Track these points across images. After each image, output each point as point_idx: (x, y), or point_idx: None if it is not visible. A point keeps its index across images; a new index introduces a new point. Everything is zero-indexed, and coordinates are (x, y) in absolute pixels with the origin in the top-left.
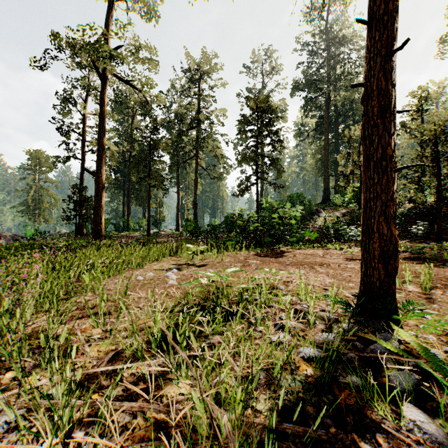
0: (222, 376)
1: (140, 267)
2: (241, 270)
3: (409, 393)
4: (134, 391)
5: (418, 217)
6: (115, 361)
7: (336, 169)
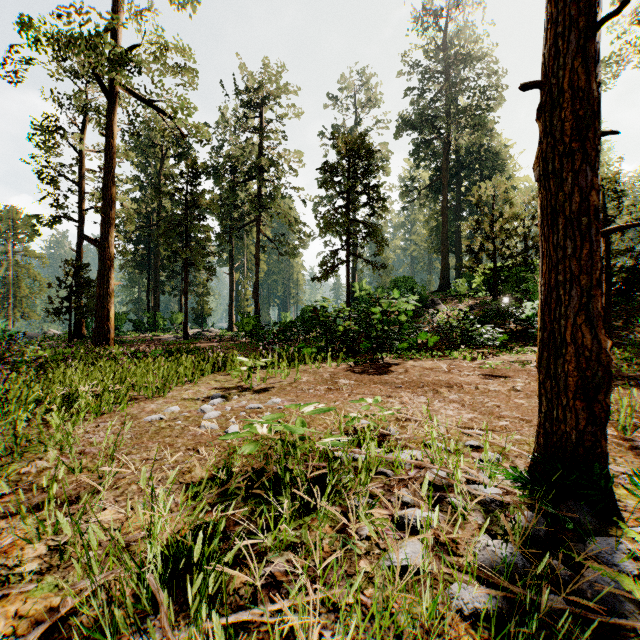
0: None
1: (160, 394)
2: (328, 409)
3: None
4: None
5: None
6: None
7: (458, 242)
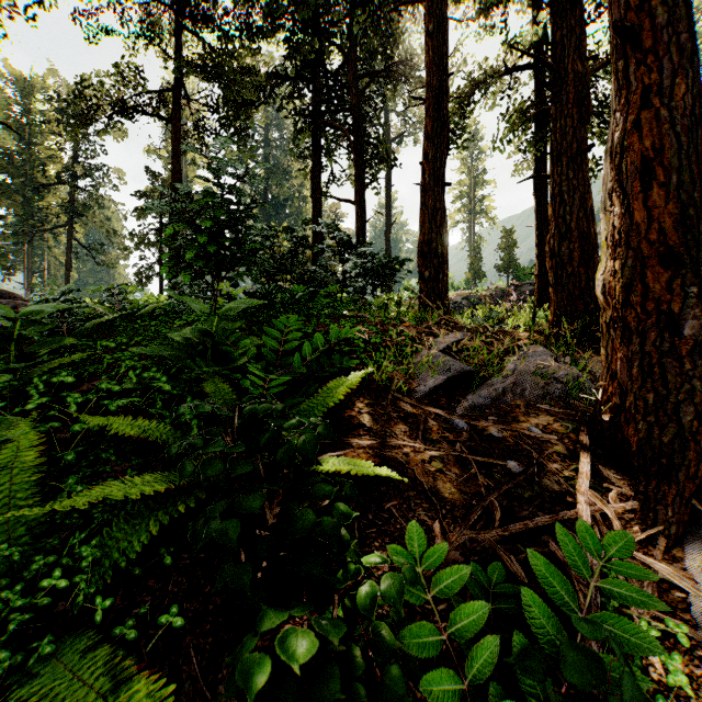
0: None
1: None
2: None
3: None
4: None
5: None
6: None
7: None
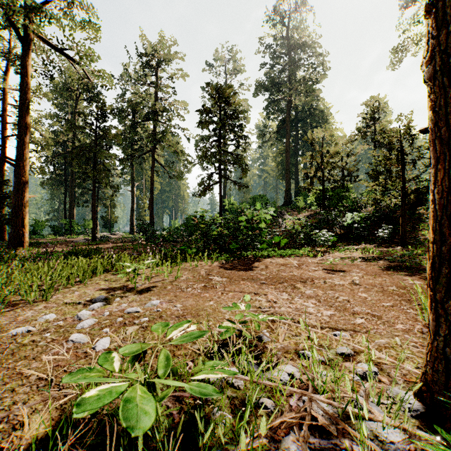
0: None
1: (44, 298)
2: (199, 334)
3: None
4: None
5: (380, 220)
6: None
7: (296, 172)
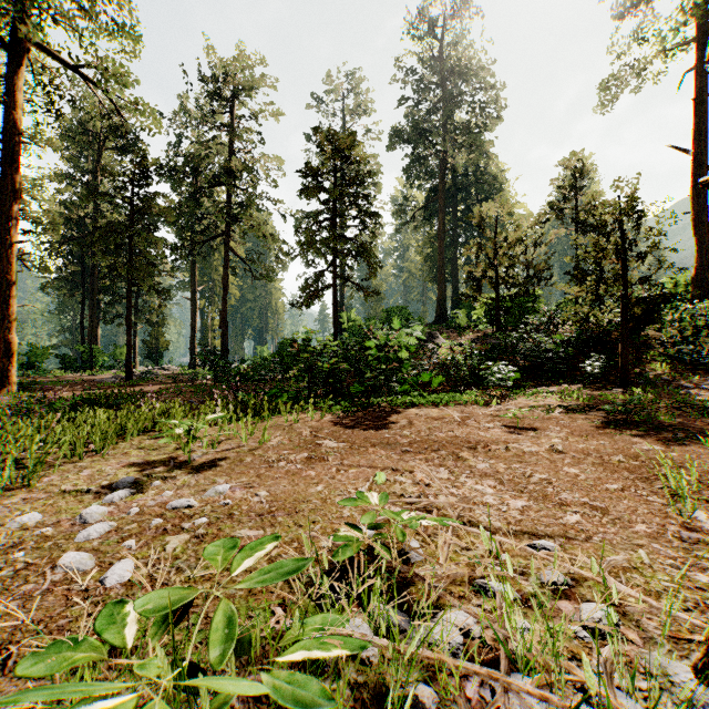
0: None
1: (26, 482)
2: (294, 567)
3: None
4: None
5: (586, 346)
6: None
7: (454, 271)
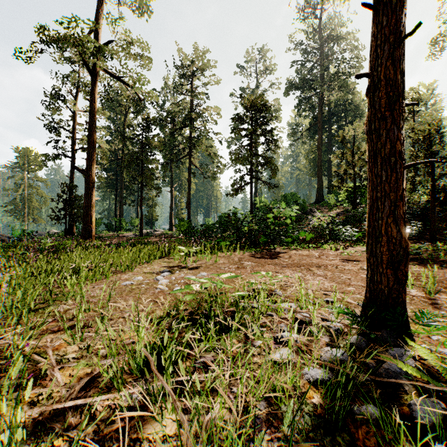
0: (215, 411)
1: (129, 269)
2: (236, 275)
3: (439, 429)
4: (108, 432)
5: (412, 217)
6: (89, 389)
7: (329, 169)
